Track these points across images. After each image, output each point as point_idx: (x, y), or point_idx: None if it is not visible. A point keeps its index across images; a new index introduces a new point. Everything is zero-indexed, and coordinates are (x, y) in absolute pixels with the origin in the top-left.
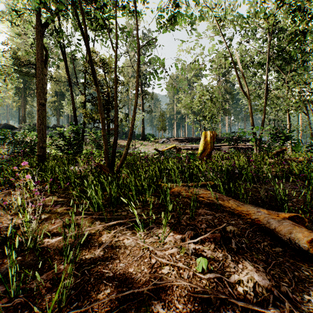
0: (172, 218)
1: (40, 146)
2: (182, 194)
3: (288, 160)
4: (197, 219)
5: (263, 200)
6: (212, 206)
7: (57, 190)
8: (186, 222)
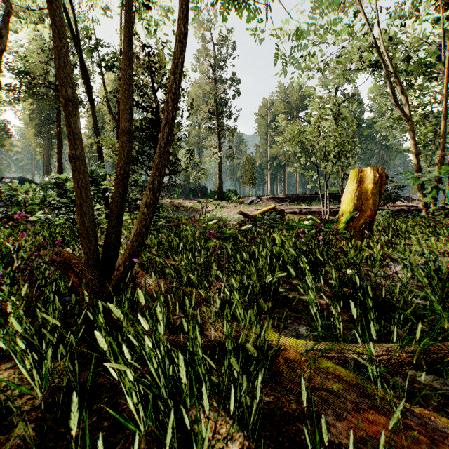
0: None
1: None
2: None
3: None
4: None
5: None
6: None
7: None
8: None
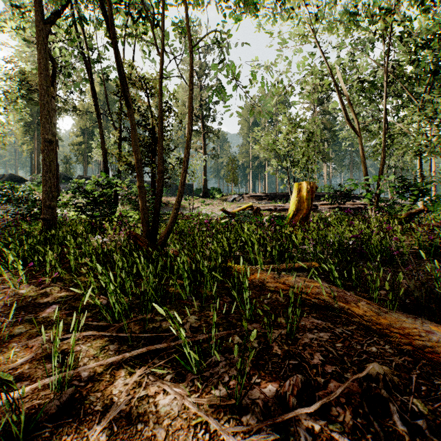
0: (255, 338)
1: (47, 205)
2: (267, 285)
3: (427, 226)
4: (301, 341)
5: (417, 300)
6: (324, 310)
7: (63, 276)
8: (281, 347)
